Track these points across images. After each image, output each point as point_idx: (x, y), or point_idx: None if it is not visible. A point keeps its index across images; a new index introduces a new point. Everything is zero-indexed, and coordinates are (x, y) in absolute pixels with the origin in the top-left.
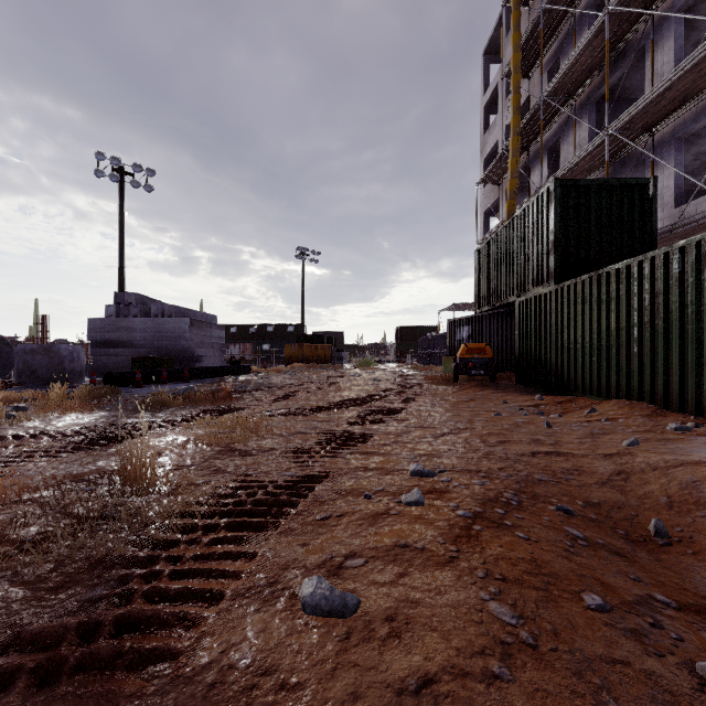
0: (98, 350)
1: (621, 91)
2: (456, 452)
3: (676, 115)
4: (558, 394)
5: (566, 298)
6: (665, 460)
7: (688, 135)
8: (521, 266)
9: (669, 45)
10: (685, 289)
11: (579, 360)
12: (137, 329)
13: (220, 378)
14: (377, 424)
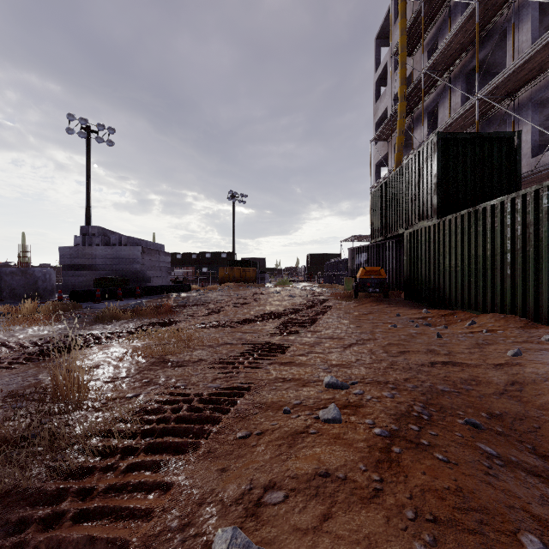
0: (68, 272)
1: (487, 65)
2: (363, 363)
3: (533, 83)
4: (441, 308)
5: (447, 229)
6: None
7: (543, 99)
8: (409, 204)
9: (527, 27)
10: None
11: (459, 280)
12: (99, 255)
13: (165, 295)
14: (293, 335)
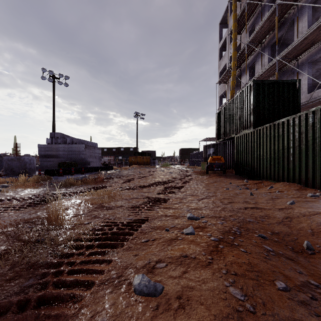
0: (42, 159)
1: (283, 40)
2: (208, 207)
3: (308, 51)
4: (255, 179)
5: (258, 135)
6: (309, 211)
7: (314, 60)
8: (237, 120)
9: (305, 19)
10: (315, 130)
11: (265, 163)
12: (60, 149)
13: (98, 172)
14: (171, 193)
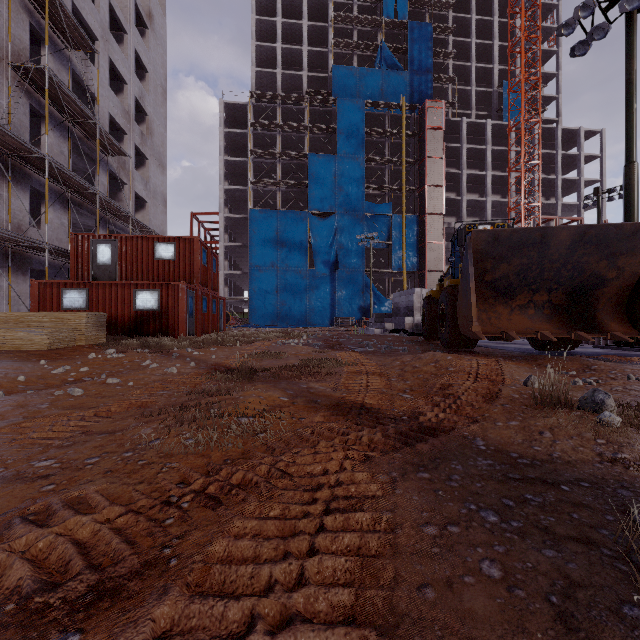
0: None
1: None
2: None
3: None
4: None
5: None
6: None
7: None
8: None
9: None
10: None
11: None
12: None
13: None
14: None
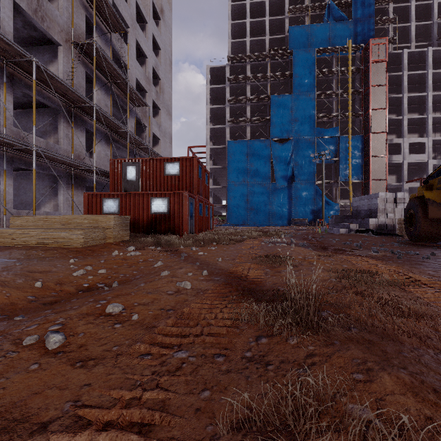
0: None
1: None
2: None
3: None
4: None
5: None
6: None
7: None
8: None
9: None
10: None
11: None
12: None
13: None
14: None
